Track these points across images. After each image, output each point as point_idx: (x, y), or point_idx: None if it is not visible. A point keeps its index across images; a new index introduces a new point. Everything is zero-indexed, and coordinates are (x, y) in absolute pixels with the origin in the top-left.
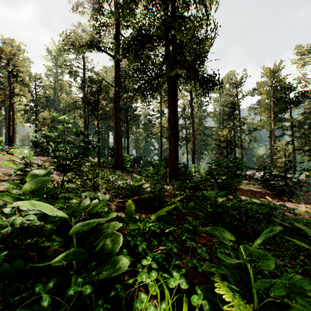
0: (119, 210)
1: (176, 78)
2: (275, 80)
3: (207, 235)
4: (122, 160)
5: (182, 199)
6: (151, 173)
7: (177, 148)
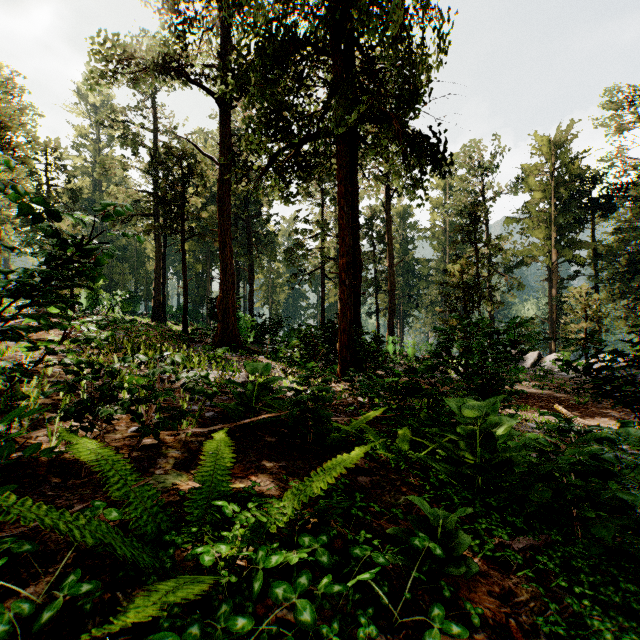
0: (191, 463)
1: (356, 143)
2: (560, 162)
3: (487, 565)
4: (235, 327)
5: (377, 417)
6: (300, 354)
7: (357, 299)
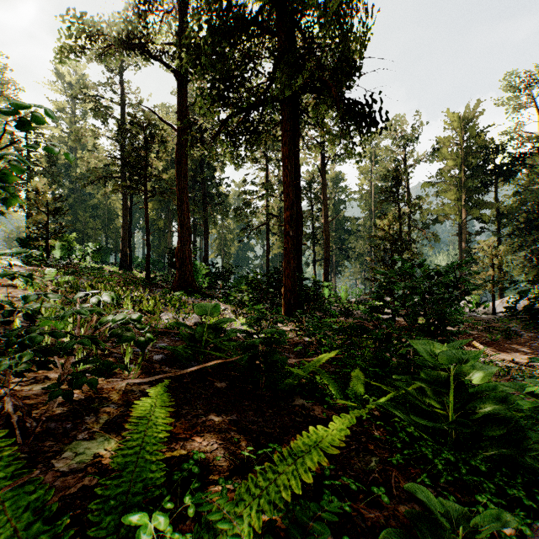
0: (126, 421)
1: (298, 112)
2: (469, 135)
3: None
4: (192, 274)
5: None
6: (248, 297)
7: (299, 249)
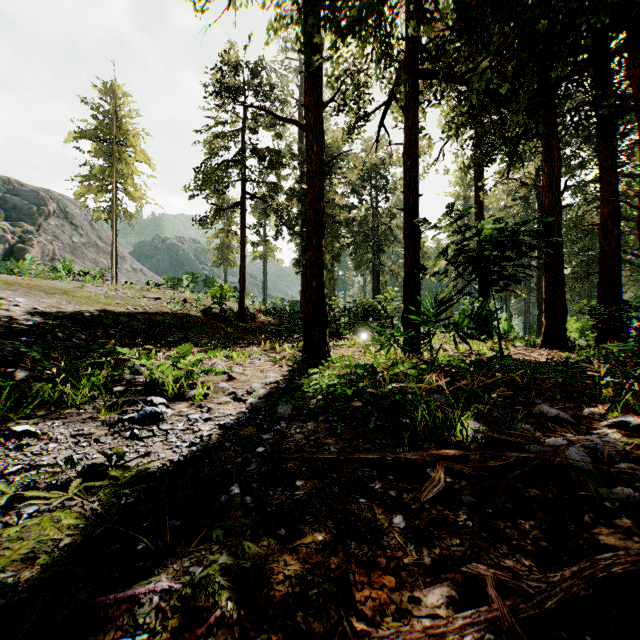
0: None
1: None
2: None
3: None
4: None
5: None
6: None
7: None
